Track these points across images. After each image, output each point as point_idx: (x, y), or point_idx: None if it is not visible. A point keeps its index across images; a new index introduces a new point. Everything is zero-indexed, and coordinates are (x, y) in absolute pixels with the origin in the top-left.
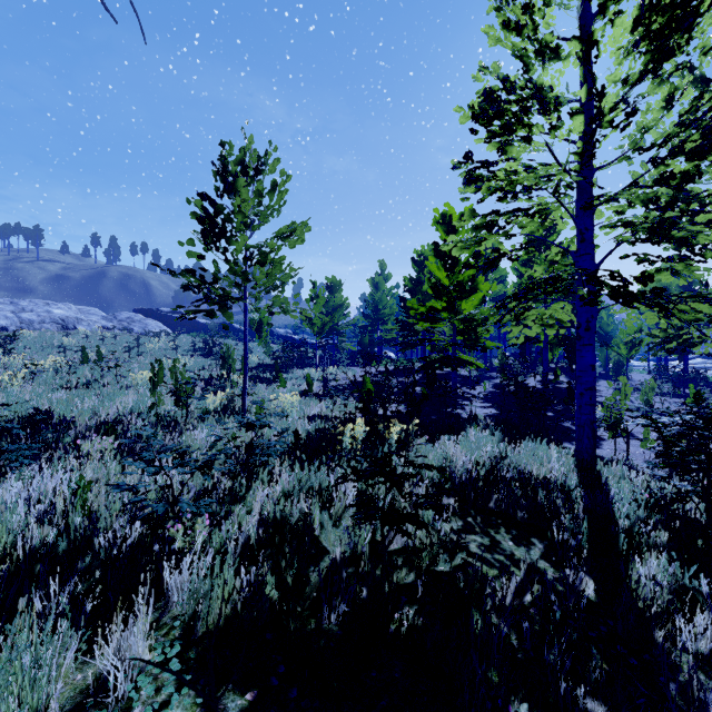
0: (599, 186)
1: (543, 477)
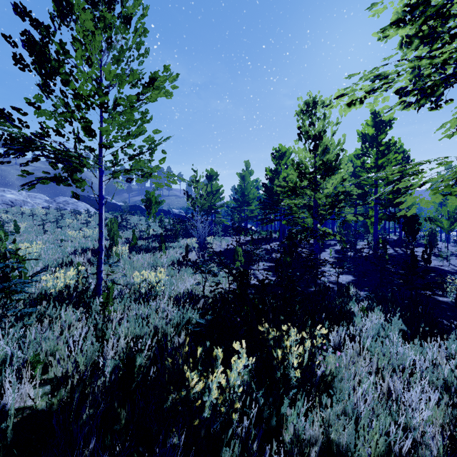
0: None
1: None
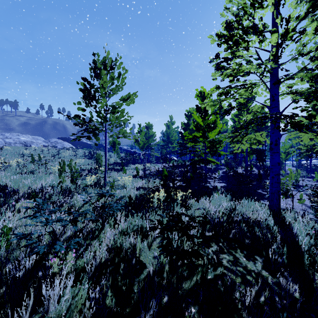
0: (286, 69)
1: (256, 220)
